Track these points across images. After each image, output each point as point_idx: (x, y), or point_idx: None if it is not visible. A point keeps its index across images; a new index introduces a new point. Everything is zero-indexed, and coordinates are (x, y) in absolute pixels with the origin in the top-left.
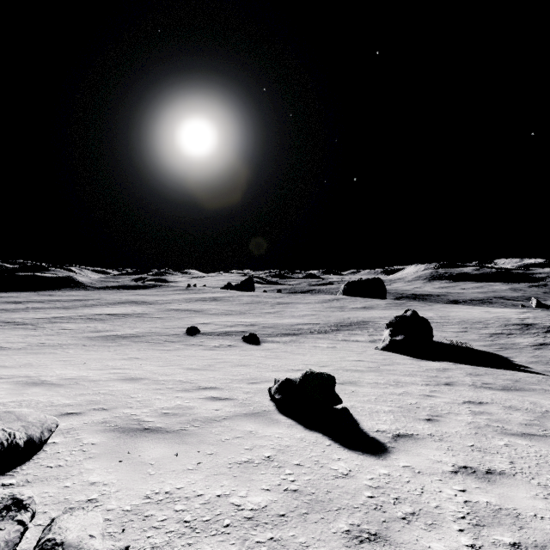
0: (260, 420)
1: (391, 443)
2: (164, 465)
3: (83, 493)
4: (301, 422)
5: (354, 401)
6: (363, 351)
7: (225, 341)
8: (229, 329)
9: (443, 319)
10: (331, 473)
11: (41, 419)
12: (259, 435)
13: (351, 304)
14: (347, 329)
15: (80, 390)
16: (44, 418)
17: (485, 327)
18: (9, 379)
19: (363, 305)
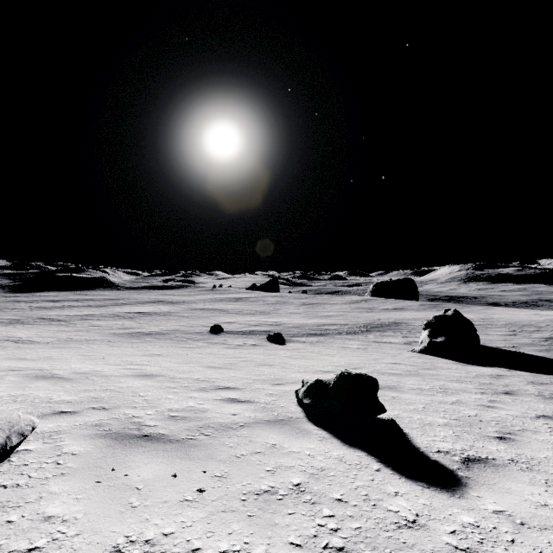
0: (286, 430)
1: (463, 471)
2: (155, 491)
3: (27, 536)
4: (337, 434)
5: (398, 410)
6: (398, 354)
7: (249, 340)
8: (253, 328)
9: (485, 321)
10: (390, 519)
11: (12, 420)
12: (284, 450)
13: (380, 305)
14: (378, 330)
15: (87, 386)
16: (16, 418)
17: (537, 331)
18: (21, 371)
19: (394, 306)
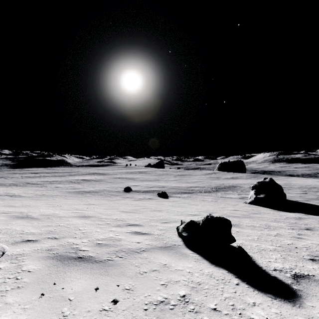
0: (172, 254)
1: (295, 285)
2: (82, 302)
3: None
4: (205, 257)
5: (242, 240)
6: (236, 204)
7: (147, 196)
8: (149, 189)
9: (287, 185)
10: None
11: None
12: (172, 269)
13: (223, 176)
14: (223, 190)
15: (47, 223)
16: None
17: None
18: (9, 214)
19: (232, 176)
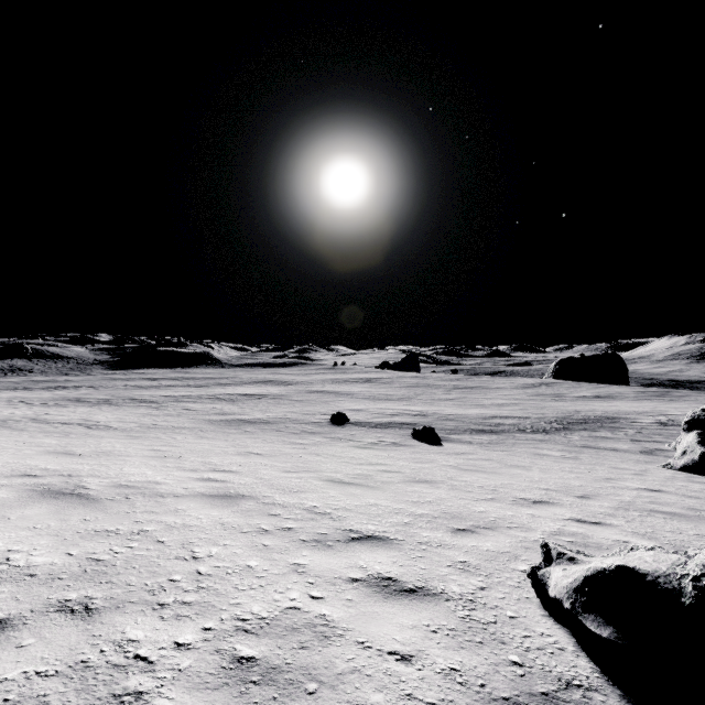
0: None
1: None
2: None
3: None
4: None
5: None
6: (642, 471)
7: (386, 436)
8: (389, 419)
9: None
10: None
11: None
12: None
13: (571, 391)
14: (583, 428)
15: (110, 519)
16: None
17: None
18: (35, 478)
19: (595, 393)
